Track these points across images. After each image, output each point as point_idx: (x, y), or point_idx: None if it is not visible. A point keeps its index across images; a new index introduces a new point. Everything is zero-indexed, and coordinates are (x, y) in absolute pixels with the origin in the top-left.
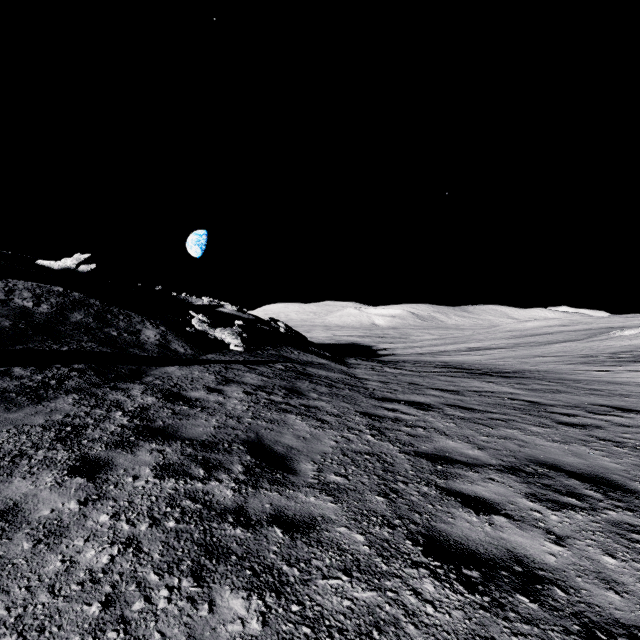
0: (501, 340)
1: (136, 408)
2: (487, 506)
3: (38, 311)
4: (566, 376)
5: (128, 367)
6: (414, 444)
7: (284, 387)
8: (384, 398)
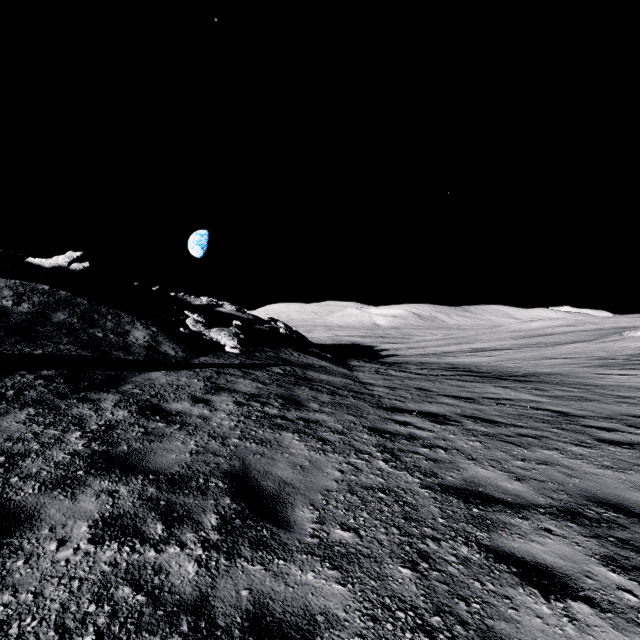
0: (506, 341)
1: (100, 426)
2: (556, 582)
3: (17, 310)
4: (586, 380)
5: (107, 373)
6: (437, 473)
7: (281, 396)
8: (393, 408)
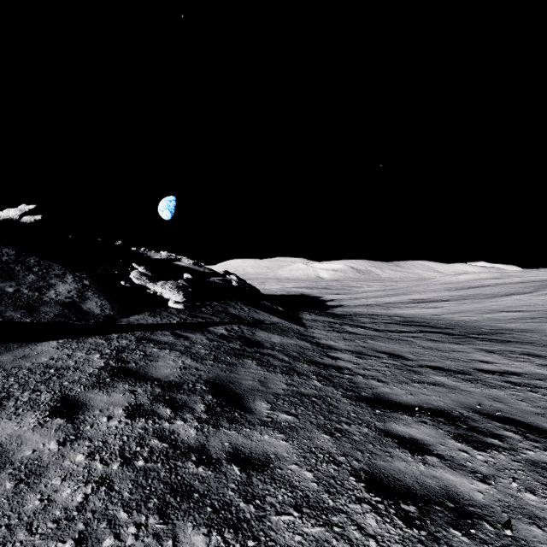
0: (442, 292)
1: None
2: None
3: None
4: None
5: None
6: None
7: (212, 384)
8: (378, 398)
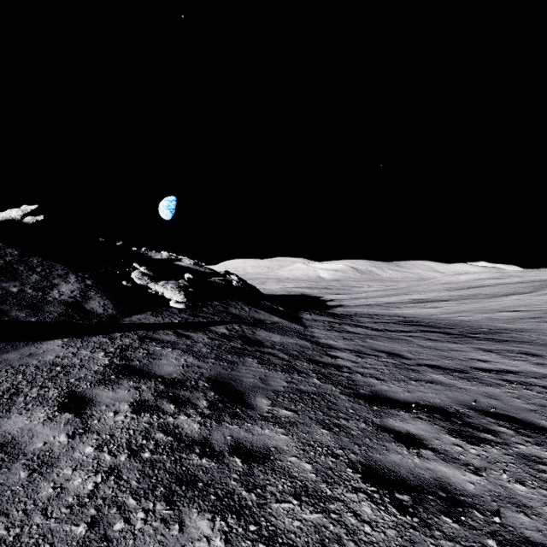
0: (442, 292)
1: None
2: None
3: None
4: None
5: None
6: None
7: (214, 382)
8: (375, 395)
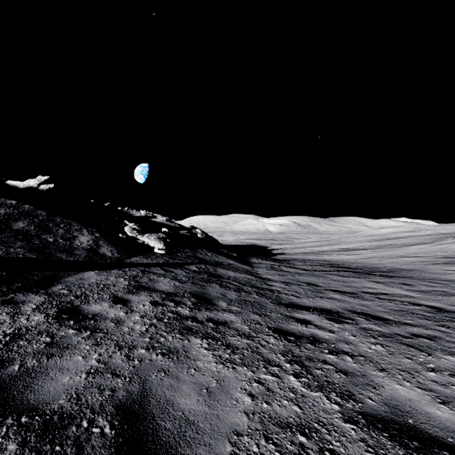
0: (365, 243)
1: (5, 336)
2: None
3: None
4: (440, 276)
5: (44, 274)
6: (354, 393)
7: (194, 294)
8: (291, 304)
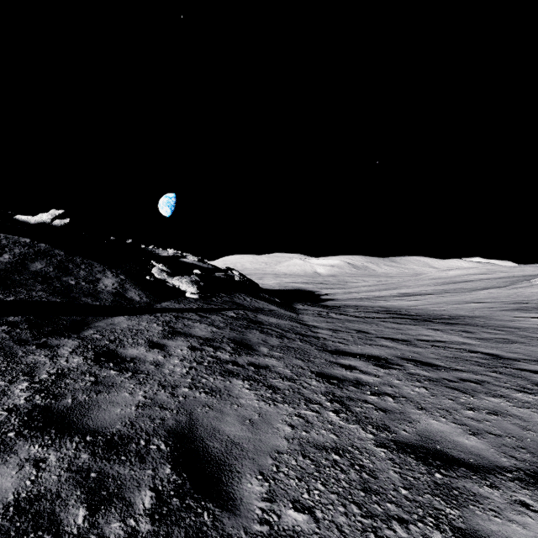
0: (429, 287)
1: (50, 375)
2: None
3: None
4: (507, 323)
5: (72, 318)
6: (390, 426)
7: (233, 340)
8: (337, 351)
